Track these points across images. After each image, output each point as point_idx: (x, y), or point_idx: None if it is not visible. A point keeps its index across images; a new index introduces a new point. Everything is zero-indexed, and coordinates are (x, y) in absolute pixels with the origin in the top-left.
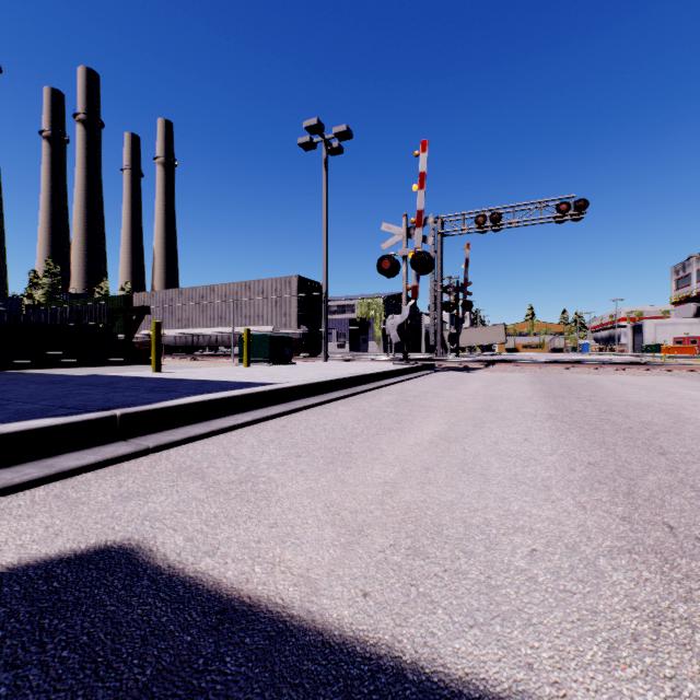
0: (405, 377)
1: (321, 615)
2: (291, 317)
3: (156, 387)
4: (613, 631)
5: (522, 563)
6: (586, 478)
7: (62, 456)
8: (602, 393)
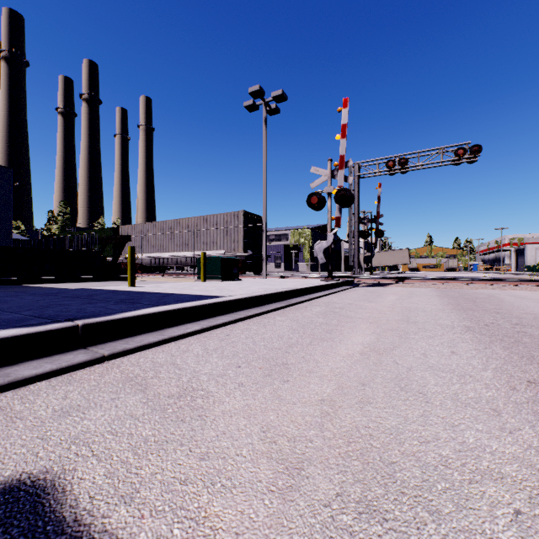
0: (330, 291)
1: None
2: (238, 243)
3: (125, 299)
4: None
5: (511, 538)
6: (535, 400)
7: (23, 364)
8: (505, 306)
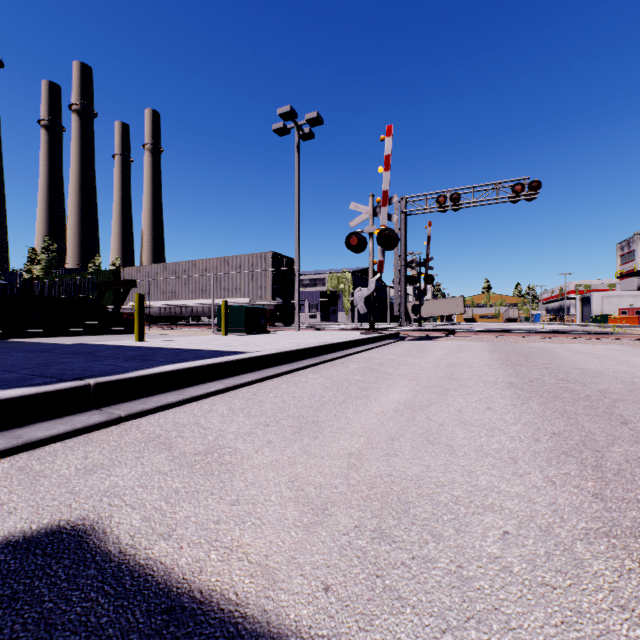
0: (371, 346)
1: (277, 615)
2: (266, 290)
3: (136, 356)
4: (602, 639)
5: (494, 549)
6: (552, 449)
7: (33, 426)
8: (557, 361)
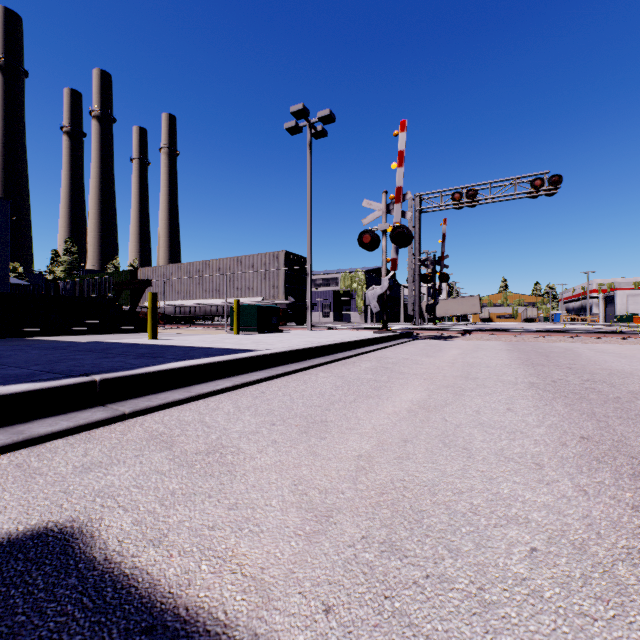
0: (384, 345)
1: None
2: (279, 289)
3: (146, 353)
4: None
5: (521, 569)
6: (582, 455)
7: (36, 422)
8: (581, 361)
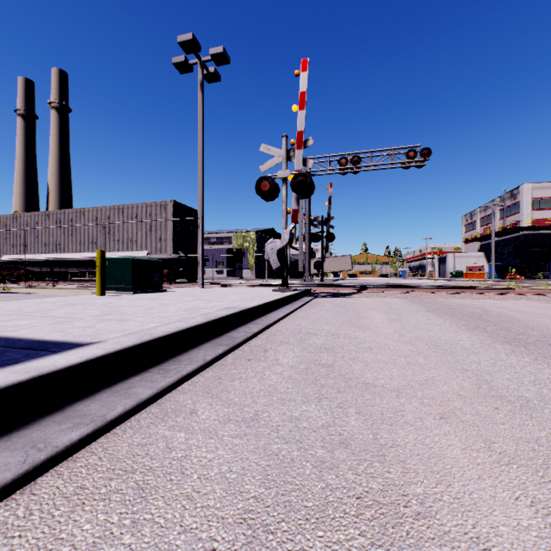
0: (291, 308)
1: None
2: (166, 242)
3: None
4: None
5: None
6: None
7: None
8: (544, 329)
